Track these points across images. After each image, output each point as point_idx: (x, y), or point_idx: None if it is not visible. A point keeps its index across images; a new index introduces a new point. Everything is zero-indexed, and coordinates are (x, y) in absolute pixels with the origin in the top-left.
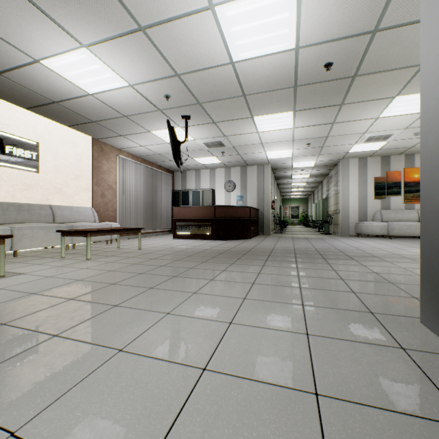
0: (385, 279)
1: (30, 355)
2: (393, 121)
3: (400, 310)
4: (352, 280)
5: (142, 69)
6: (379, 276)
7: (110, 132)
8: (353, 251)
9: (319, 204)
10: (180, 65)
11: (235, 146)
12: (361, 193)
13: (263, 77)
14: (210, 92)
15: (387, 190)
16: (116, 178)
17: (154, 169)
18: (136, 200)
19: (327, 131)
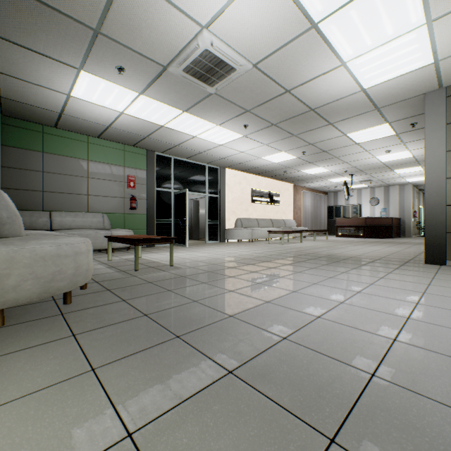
0: None
1: (346, 247)
2: None
3: None
4: None
5: (339, 168)
6: None
7: (305, 182)
8: None
9: None
10: (356, 165)
11: (380, 179)
12: None
13: (397, 162)
14: (368, 168)
15: None
16: (301, 203)
17: (318, 194)
18: (310, 214)
19: None
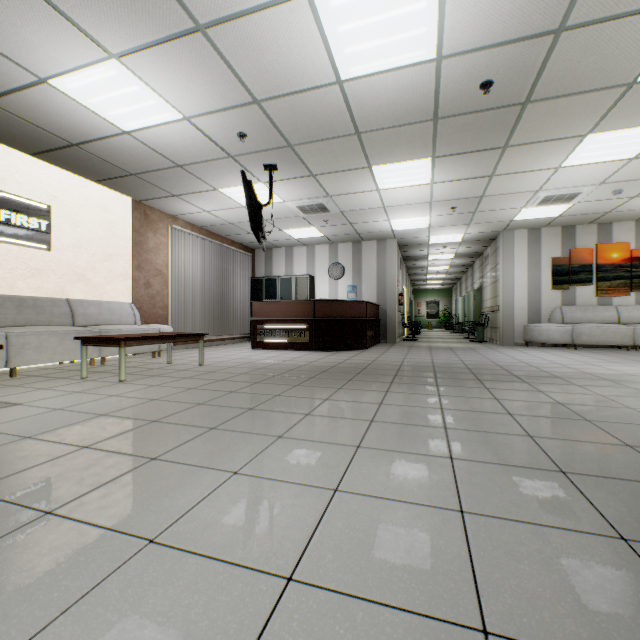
0: (578, 414)
1: None
2: (582, 173)
3: (609, 467)
4: (525, 415)
5: (202, 93)
6: (567, 408)
7: (158, 190)
8: (522, 368)
9: (468, 298)
10: (261, 86)
11: (344, 211)
12: (531, 282)
13: (387, 105)
14: (307, 128)
15: (570, 276)
16: (168, 259)
17: (225, 246)
18: (198, 292)
19: (482, 188)
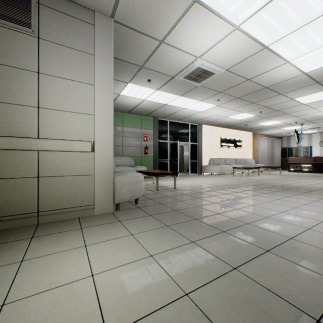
0: None
1: (294, 180)
2: None
3: None
4: None
5: (289, 120)
6: None
7: (262, 130)
8: None
9: None
10: (305, 118)
11: None
12: None
13: None
14: (316, 119)
15: None
16: (259, 146)
17: (272, 139)
18: (266, 154)
19: None
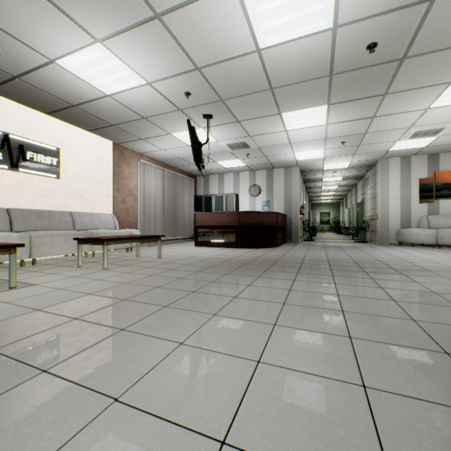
0: (450, 302)
1: (6, 401)
2: (446, 112)
3: None
4: (407, 302)
5: (159, 64)
6: (441, 297)
7: (130, 135)
8: (399, 263)
9: (353, 209)
10: (200, 57)
11: (261, 147)
12: (403, 197)
13: (294, 66)
14: (234, 86)
15: (435, 192)
16: (137, 184)
17: (176, 174)
18: (158, 206)
19: (365, 127)
